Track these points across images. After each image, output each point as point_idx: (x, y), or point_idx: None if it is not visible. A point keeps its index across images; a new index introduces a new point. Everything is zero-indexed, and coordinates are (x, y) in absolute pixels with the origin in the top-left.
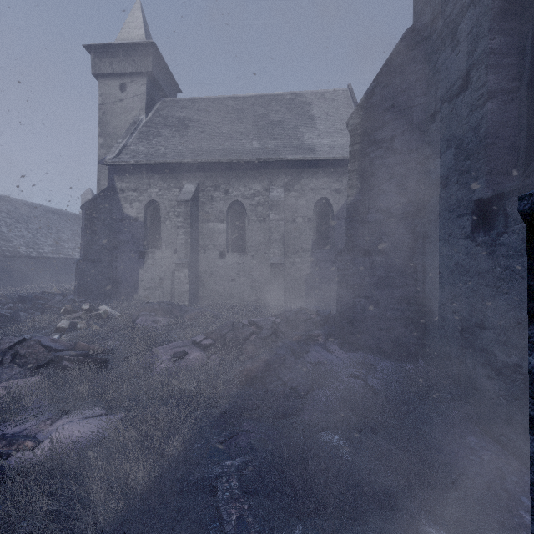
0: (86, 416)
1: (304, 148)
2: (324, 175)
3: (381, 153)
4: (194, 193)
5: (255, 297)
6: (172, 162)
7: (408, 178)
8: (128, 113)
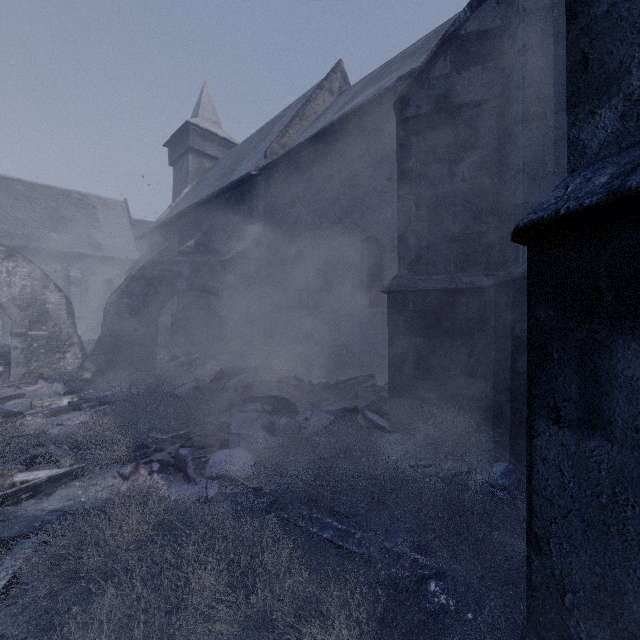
0: None
1: (95, 246)
2: (109, 265)
3: None
4: None
5: None
6: None
7: None
8: None
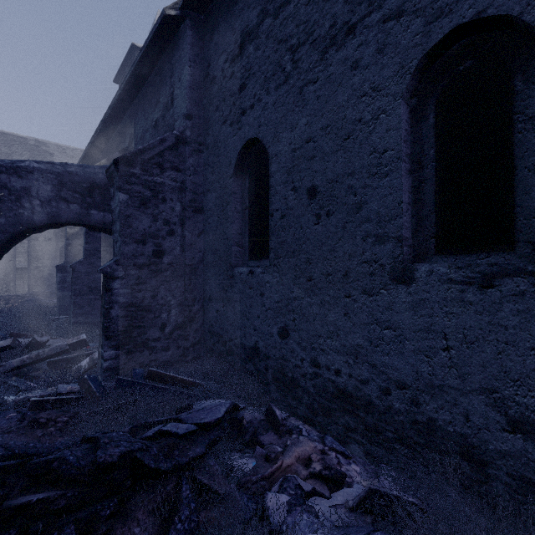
0: None
1: None
2: None
3: None
4: None
5: (1, 291)
6: None
7: None
8: None
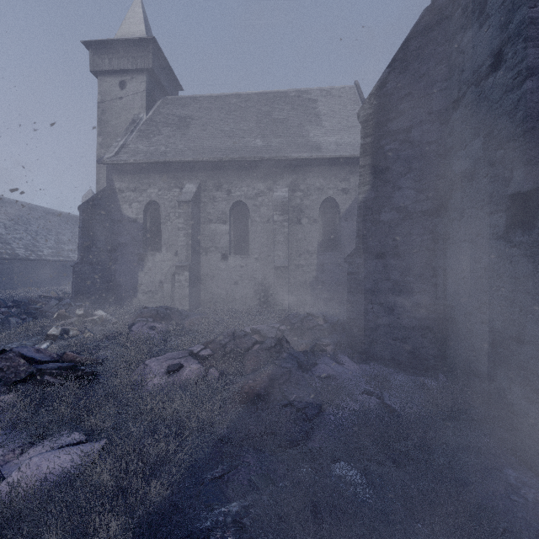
0: (62, 444)
1: (310, 146)
2: (330, 174)
3: (396, 145)
4: (195, 194)
5: (259, 301)
6: (172, 161)
7: (427, 173)
8: (127, 111)
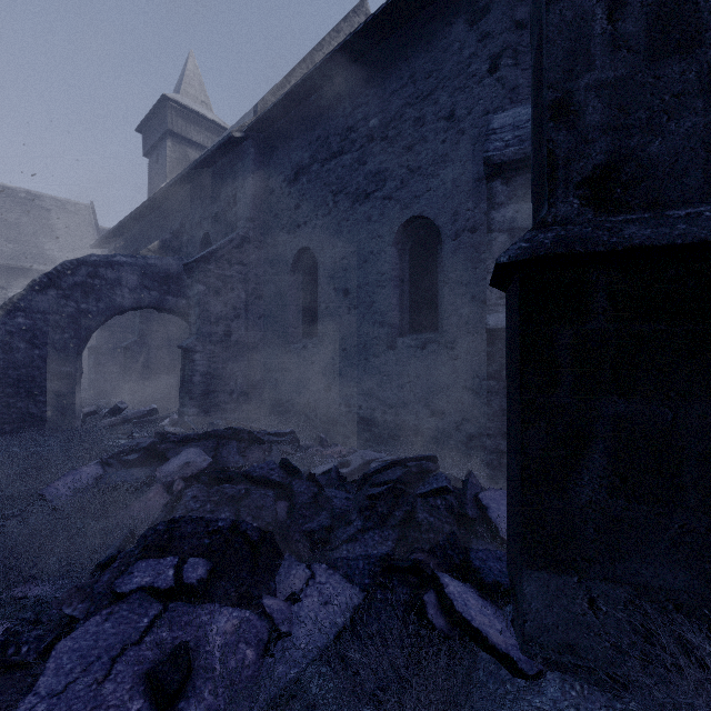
0: None
1: (46, 258)
2: None
3: None
4: None
5: None
6: None
7: None
8: None
